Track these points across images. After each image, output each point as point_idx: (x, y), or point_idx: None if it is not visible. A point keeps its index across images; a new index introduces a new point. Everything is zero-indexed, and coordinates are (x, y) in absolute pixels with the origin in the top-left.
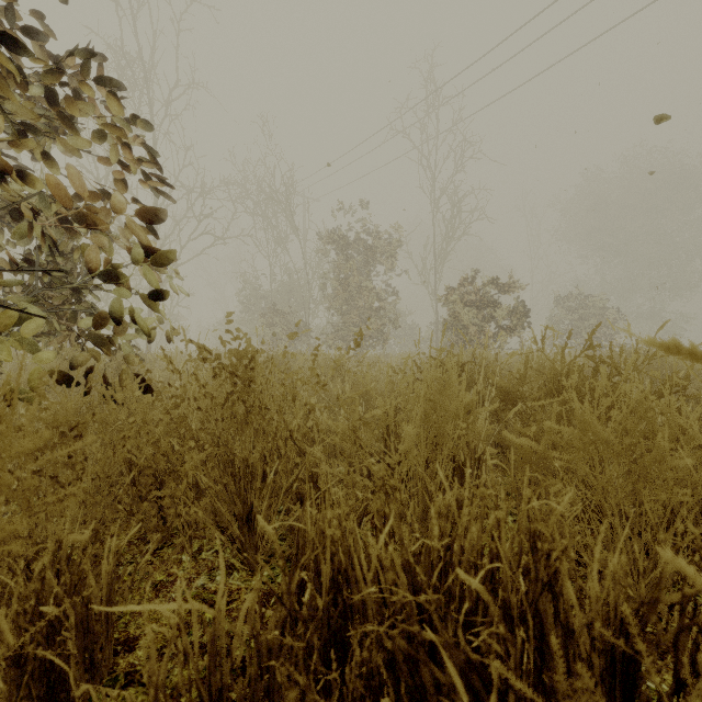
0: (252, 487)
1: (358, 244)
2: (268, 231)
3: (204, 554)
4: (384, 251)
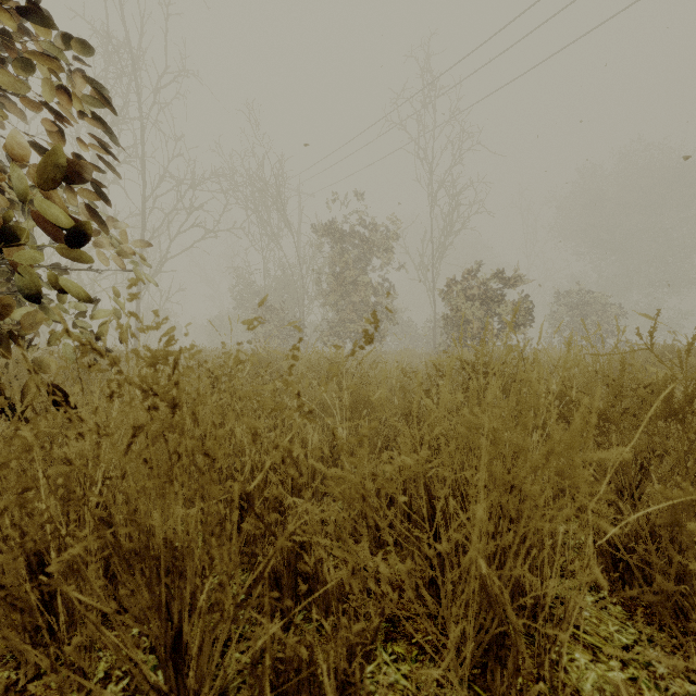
0: (180, 596)
1: (354, 237)
2: (261, 225)
3: (110, 690)
4: (381, 245)
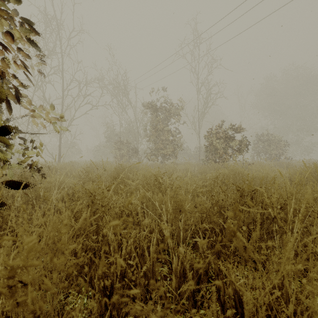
0: None
1: (162, 109)
2: (118, 103)
3: None
4: (175, 112)
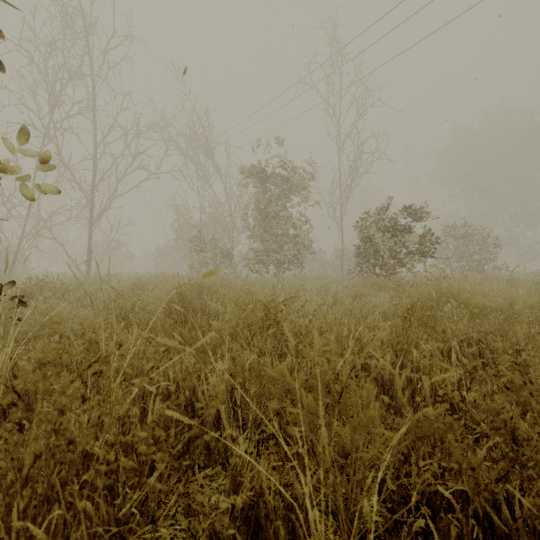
0: None
1: (276, 178)
2: (197, 170)
3: None
4: (299, 185)
